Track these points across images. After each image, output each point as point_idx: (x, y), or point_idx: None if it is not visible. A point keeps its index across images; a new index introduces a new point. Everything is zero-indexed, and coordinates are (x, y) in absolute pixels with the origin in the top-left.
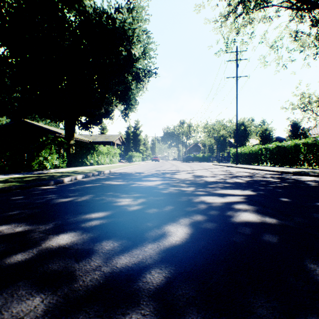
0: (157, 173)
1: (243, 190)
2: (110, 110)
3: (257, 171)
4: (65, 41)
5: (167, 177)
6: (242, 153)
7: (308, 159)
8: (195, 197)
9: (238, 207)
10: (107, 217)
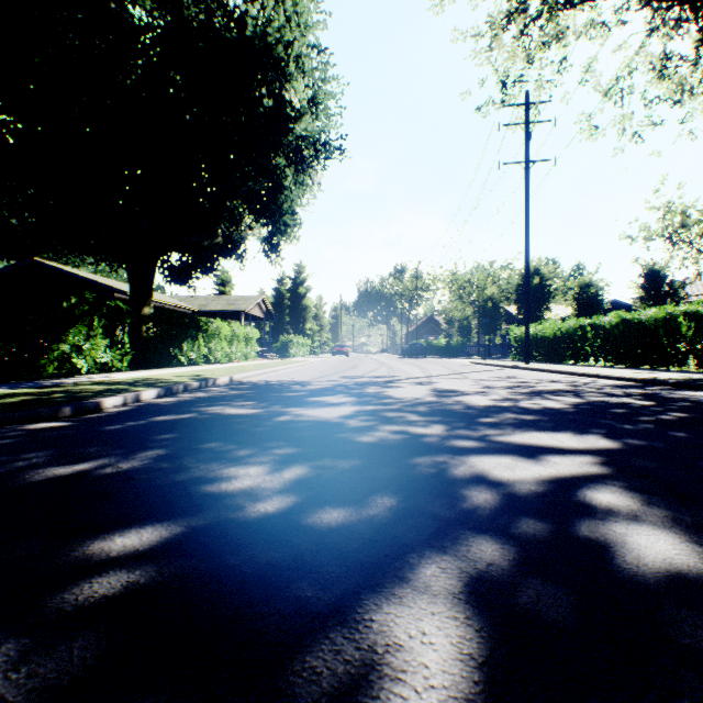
0: (345, 383)
1: (580, 434)
2: (238, 240)
3: (582, 378)
4: (128, 72)
5: (368, 395)
6: (539, 338)
7: (700, 351)
8: (455, 460)
9: (601, 501)
10: (164, 553)
